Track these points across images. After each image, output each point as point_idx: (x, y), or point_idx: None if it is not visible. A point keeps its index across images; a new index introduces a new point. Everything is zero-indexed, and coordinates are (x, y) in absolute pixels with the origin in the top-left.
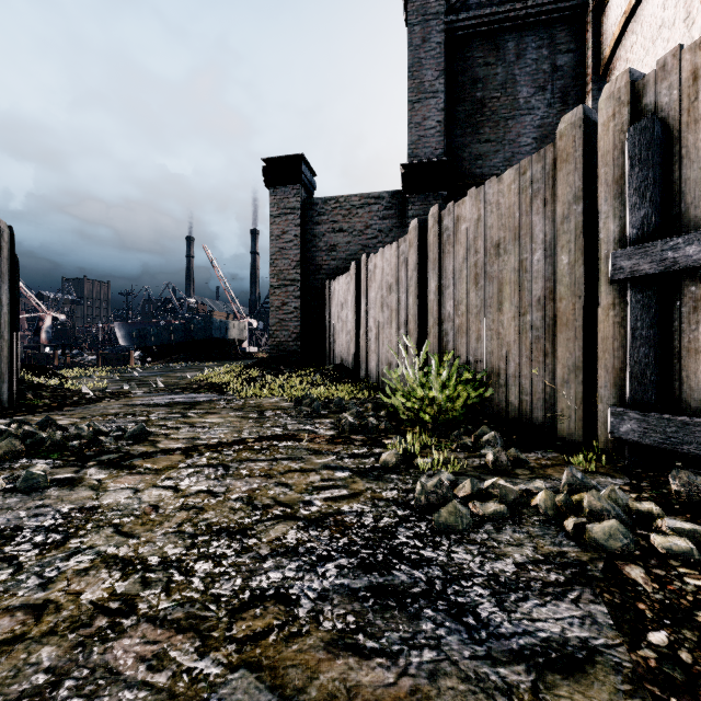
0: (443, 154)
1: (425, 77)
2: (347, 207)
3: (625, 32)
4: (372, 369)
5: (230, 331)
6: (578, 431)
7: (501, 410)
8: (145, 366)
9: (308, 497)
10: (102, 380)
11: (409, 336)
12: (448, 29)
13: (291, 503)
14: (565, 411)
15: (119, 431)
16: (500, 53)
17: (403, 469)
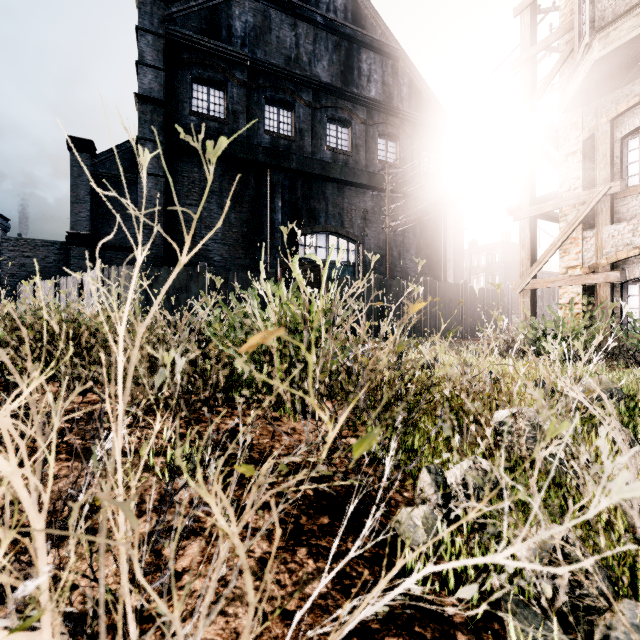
0: (90, 231)
1: (80, 193)
2: (33, 245)
3: None
4: None
5: None
6: None
7: None
8: None
9: None
10: None
11: None
12: (94, 173)
13: None
14: None
15: None
16: (120, 191)
17: None
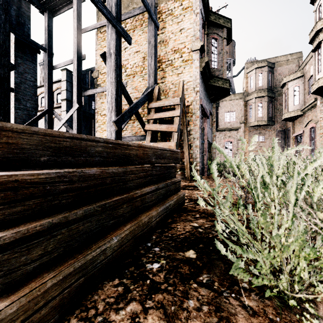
0: None
1: None
2: None
3: (41, 119)
4: None
5: None
6: None
7: None
8: None
9: None
10: None
11: None
12: None
13: None
14: None
15: None
16: None
17: None
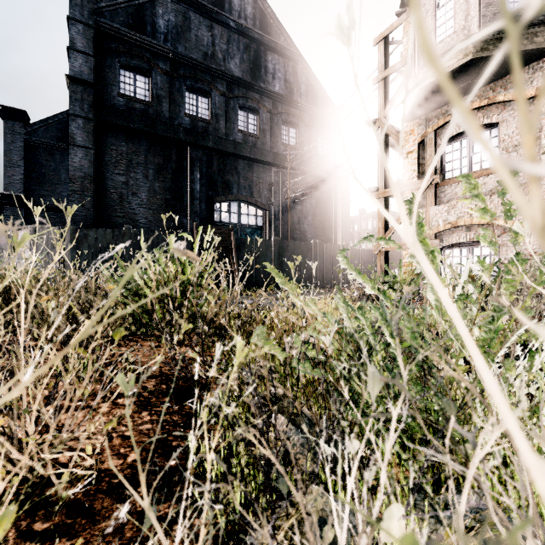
0: (23, 192)
1: (14, 158)
2: None
3: None
4: None
5: None
6: None
7: None
8: None
9: None
10: None
11: None
12: (27, 140)
13: None
14: None
15: None
16: (53, 157)
17: None
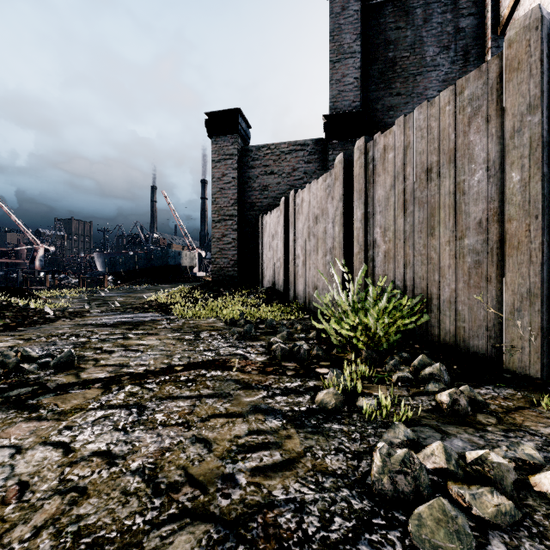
0: (359, 106)
1: (344, 40)
2: (277, 153)
3: None
4: (300, 292)
5: (183, 259)
6: (534, 364)
7: (433, 335)
8: (113, 287)
9: (230, 467)
10: (72, 300)
11: (343, 261)
12: None
13: (207, 479)
14: (516, 341)
15: (47, 357)
16: (409, 18)
17: (345, 413)
